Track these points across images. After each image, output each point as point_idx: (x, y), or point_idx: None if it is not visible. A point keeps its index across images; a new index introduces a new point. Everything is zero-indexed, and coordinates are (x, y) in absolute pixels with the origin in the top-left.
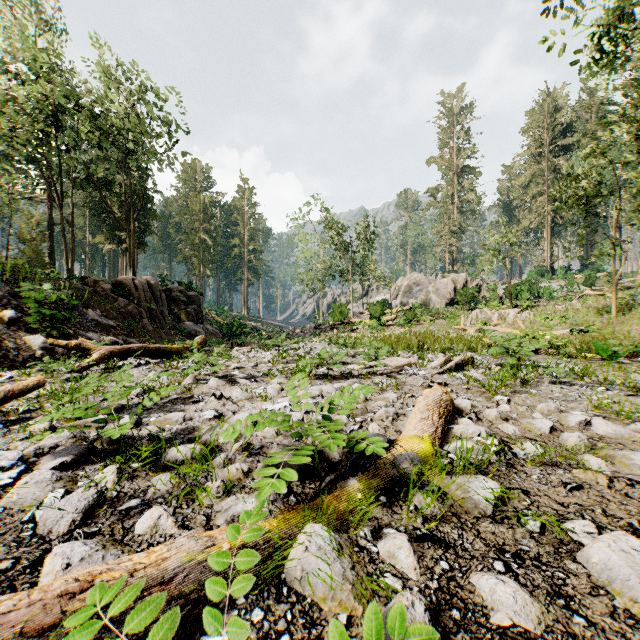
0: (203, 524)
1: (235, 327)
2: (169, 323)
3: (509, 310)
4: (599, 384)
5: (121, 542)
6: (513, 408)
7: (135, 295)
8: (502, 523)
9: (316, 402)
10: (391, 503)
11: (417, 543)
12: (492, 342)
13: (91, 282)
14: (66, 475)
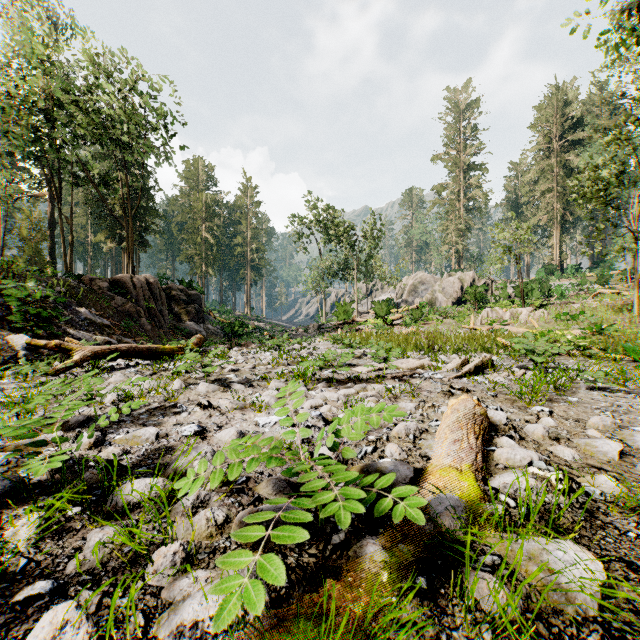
0: (137, 634)
1: (237, 327)
2: (169, 322)
3: (522, 309)
4: None
5: None
6: (558, 422)
7: (133, 293)
8: (623, 638)
9: (319, 414)
10: (434, 591)
11: None
12: (508, 342)
13: (87, 280)
14: None
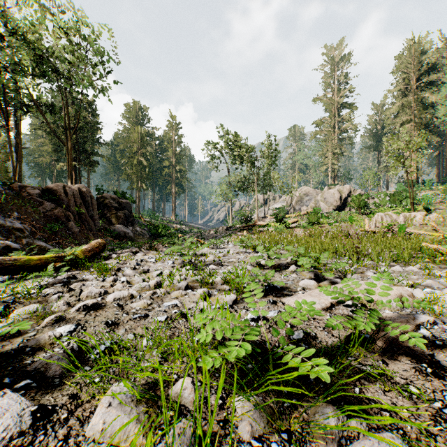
0: None
1: (161, 229)
2: (99, 225)
3: (415, 213)
4: None
5: None
6: None
7: (64, 200)
8: None
9: None
10: None
11: None
12: (440, 248)
13: (17, 187)
14: None
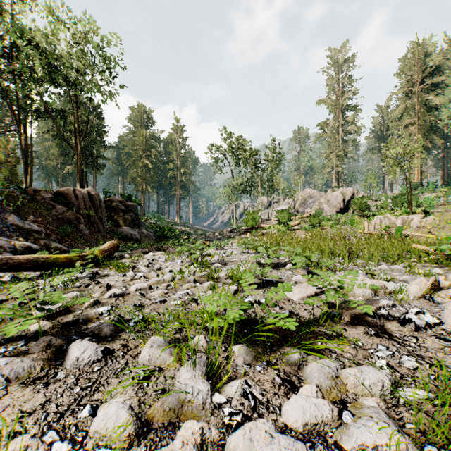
0: None
1: (166, 231)
2: (107, 228)
3: (412, 216)
4: None
5: None
6: None
7: (75, 203)
8: None
9: None
10: None
11: None
12: (428, 249)
13: (31, 191)
14: None
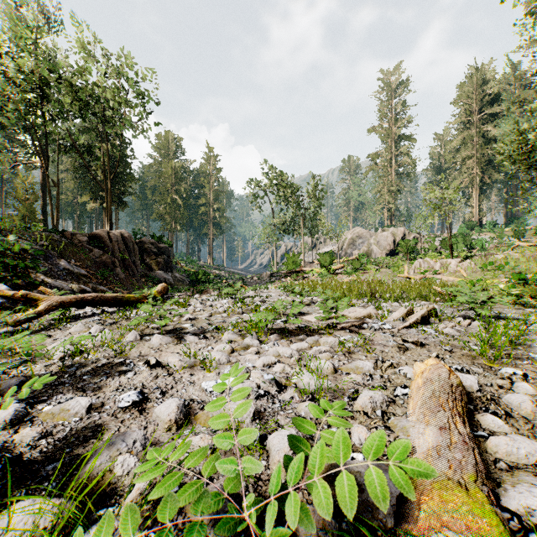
0: None
1: (200, 275)
2: (141, 271)
3: (450, 260)
4: None
5: None
6: (535, 388)
7: (109, 246)
8: None
9: (272, 378)
10: None
11: None
12: (443, 290)
13: (68, 235)
14: None
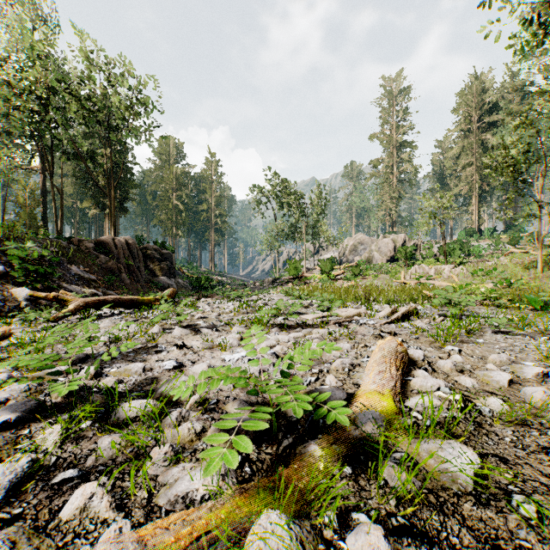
0: (143, 504)
1: (203, 281)
2: (145, 277)
3: (444, 266)
4: (539, 334)
5: (43, 531)
6: (465, 358)
7: (115, 253)
8: (488, 505)
9: (273, 352)
10: (357, 475)
11: (394, 536)
12: (431, 294)
13: (76, 241)
14: (6, 436)
